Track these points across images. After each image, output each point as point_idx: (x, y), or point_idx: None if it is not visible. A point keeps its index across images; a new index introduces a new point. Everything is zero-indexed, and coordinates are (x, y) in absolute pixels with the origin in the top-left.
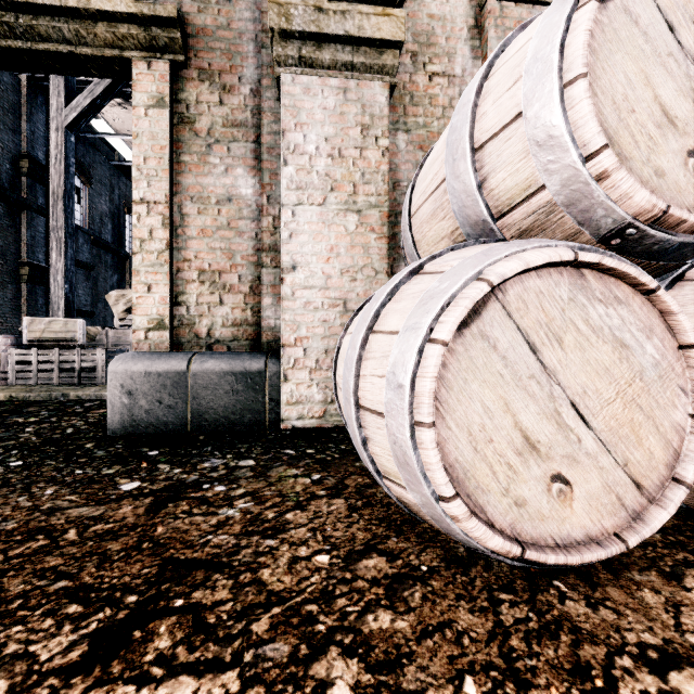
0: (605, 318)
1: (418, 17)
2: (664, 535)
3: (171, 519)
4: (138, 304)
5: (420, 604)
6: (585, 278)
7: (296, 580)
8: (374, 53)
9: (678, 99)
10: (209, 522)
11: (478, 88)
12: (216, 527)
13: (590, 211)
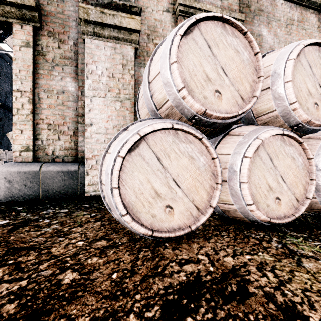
0: (186, 148)
1: (150, 19)
2: (215, 227)
3: (18, 234)
4: (15, 139)
5: (111, 254)
6: (178, 134)
7: (65, 251)
8: (128, 33)
9: (212, 72)
10: (36, 233)
11: (151, 59)
12: (38, 235)
13: (183, 110)
